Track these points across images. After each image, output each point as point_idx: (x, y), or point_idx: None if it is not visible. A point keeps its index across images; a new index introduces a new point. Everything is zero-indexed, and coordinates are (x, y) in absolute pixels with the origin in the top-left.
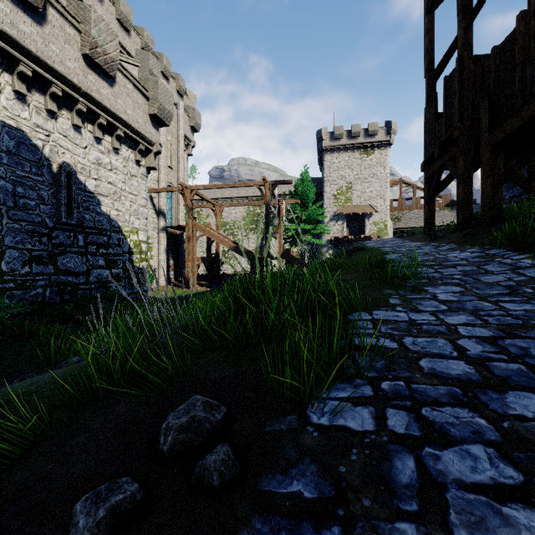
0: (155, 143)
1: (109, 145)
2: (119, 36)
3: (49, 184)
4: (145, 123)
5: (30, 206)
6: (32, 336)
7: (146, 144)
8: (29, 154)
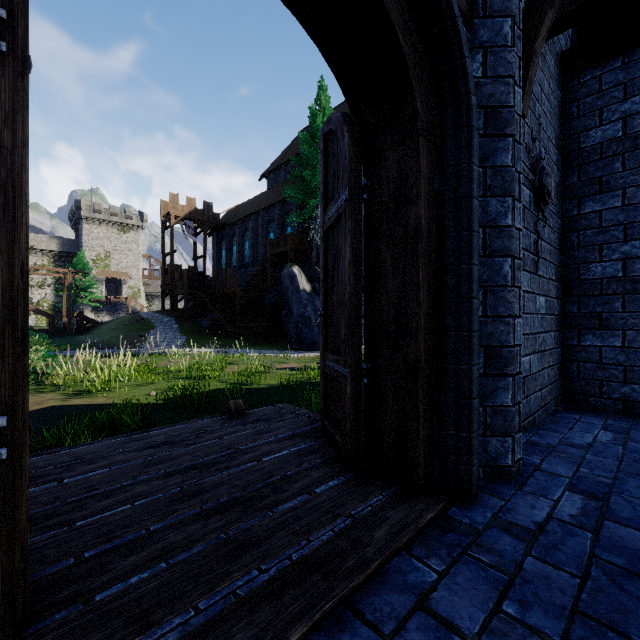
0: None
1: None
2: None
3: None
4: None
5: None
6: None
7: None
8: None
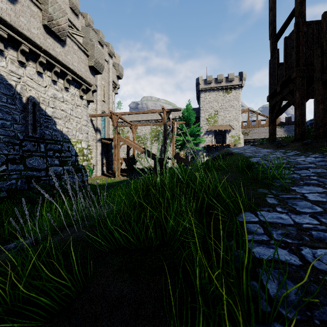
0: (93, 84)
1: (62, 85)
2: (71, 18)
3: (20, 110)
4: (85, 71)
5: (6, 125)
6: (1, 215)
7: (87, 85)
8: (6, 90)
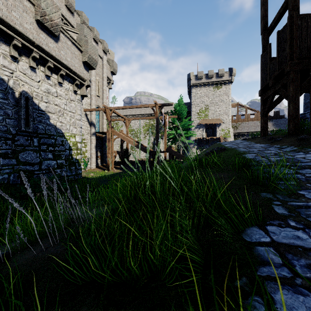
0: (86, 80)
1: (56, 80)
2: (67, 16)
3: (13, 105)
4: (79, 67)
5: None
6: None
7: (80, 80)
8: None
